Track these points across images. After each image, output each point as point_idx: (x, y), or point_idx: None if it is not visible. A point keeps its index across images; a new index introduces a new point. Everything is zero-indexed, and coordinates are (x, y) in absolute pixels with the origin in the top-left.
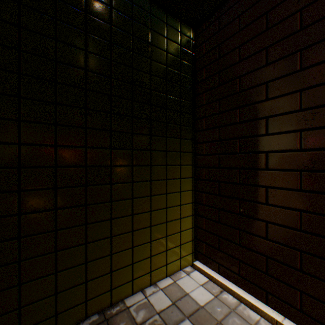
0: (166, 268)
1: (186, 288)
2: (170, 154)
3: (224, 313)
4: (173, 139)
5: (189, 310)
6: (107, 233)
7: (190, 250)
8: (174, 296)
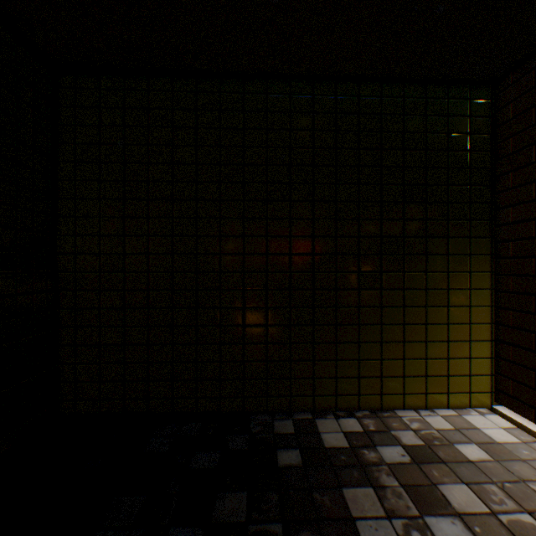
0: (446, 398)
1: (475, 423)
2: (452, 258)
3: (532, 456)
4: (457, 239)
5: (477, 439)
6: (377, 337)
7: (486, 388)
8: (457, 425)
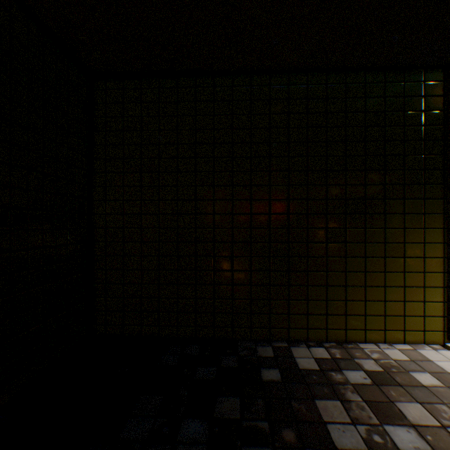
0: (402, 334)
1: (429, 356)
2: (408, 217)
3: None
4: (412, 201)
5: (430, 369)
6: (342, 282)
7: (439, 327)
8: (412, 357)
